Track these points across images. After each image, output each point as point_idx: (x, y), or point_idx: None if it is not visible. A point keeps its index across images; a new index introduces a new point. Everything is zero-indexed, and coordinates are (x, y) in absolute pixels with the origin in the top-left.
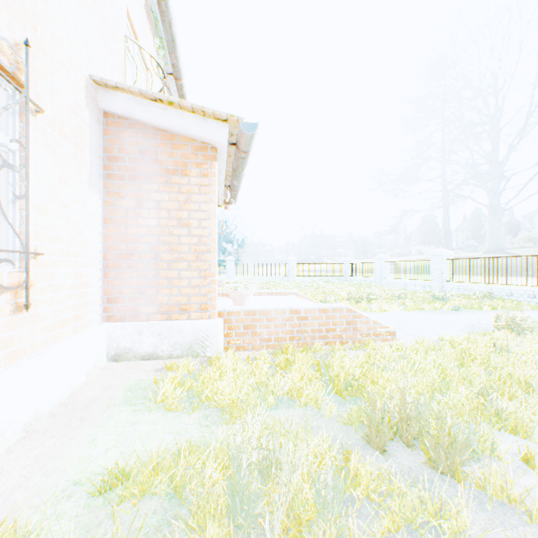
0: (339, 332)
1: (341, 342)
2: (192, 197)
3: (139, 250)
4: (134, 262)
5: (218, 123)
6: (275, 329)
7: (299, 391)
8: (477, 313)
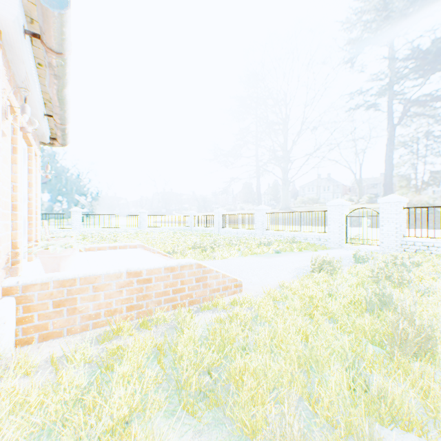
0: (188, 291)
1: (191, 302)
2: None
3: None
4: None
5: None
6: (106, 300)
7: (124, 436)
8: (292, 255)
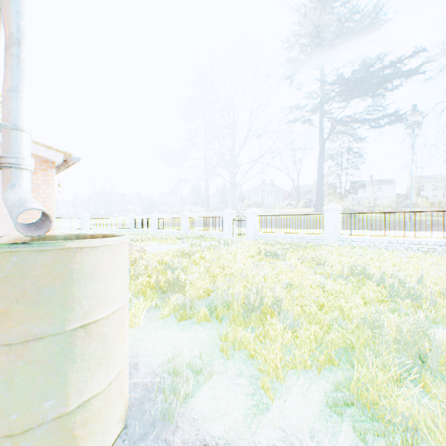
0: None
1: None
2: (40, 186)
3: (4, 213)
4: (1, 219)
5: (58, 152)
6: None
7: None
8: None
